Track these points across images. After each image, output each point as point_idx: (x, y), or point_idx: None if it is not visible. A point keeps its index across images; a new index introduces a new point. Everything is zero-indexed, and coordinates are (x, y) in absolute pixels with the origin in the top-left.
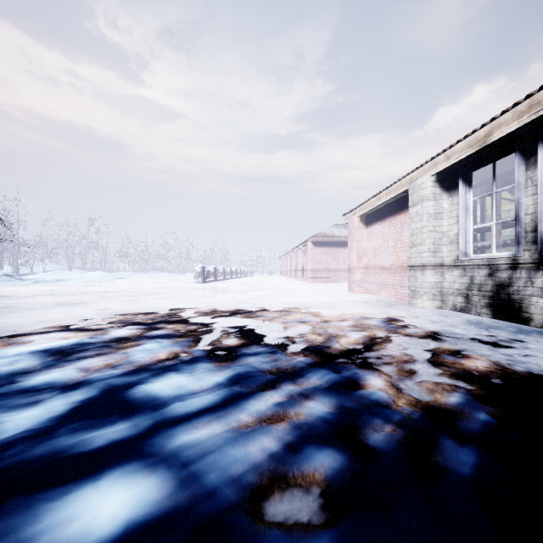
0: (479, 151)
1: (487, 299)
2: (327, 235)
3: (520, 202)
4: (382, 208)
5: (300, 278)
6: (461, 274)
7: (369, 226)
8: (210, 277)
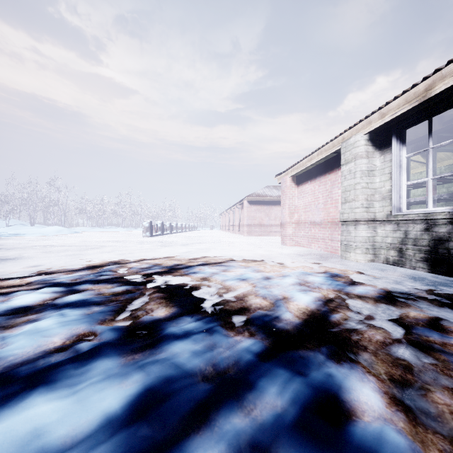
0: (416, 107)
1: (423, 254)
2: (261, 195)
3: None
4: (312, 168)
5: (237, 232)
6: (395, 229)
7: (300, 185)
8: (158, 231)
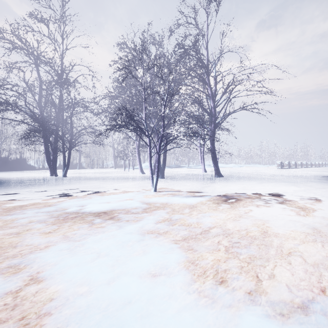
0: None
1: None
2: None
3: None
4: None
5: None
6: None
7: None
8: (286, 166)
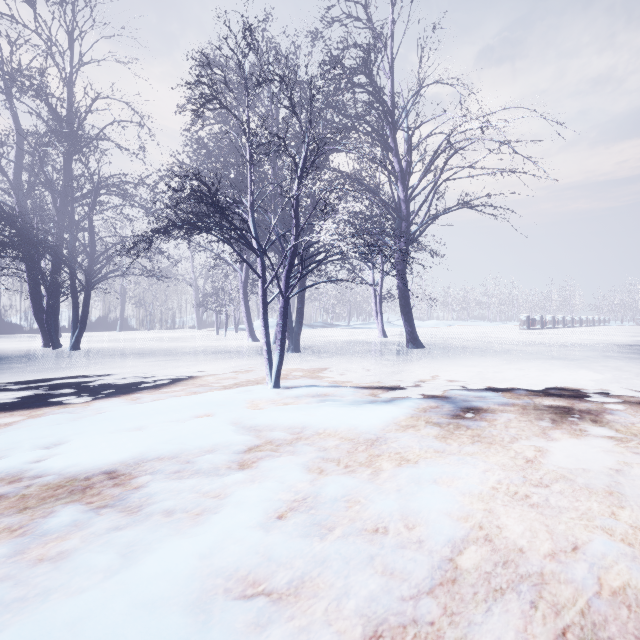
0: None
1: None
2: None
3: None
4: None
5: None
6: None
7: None
8: (536, 325)
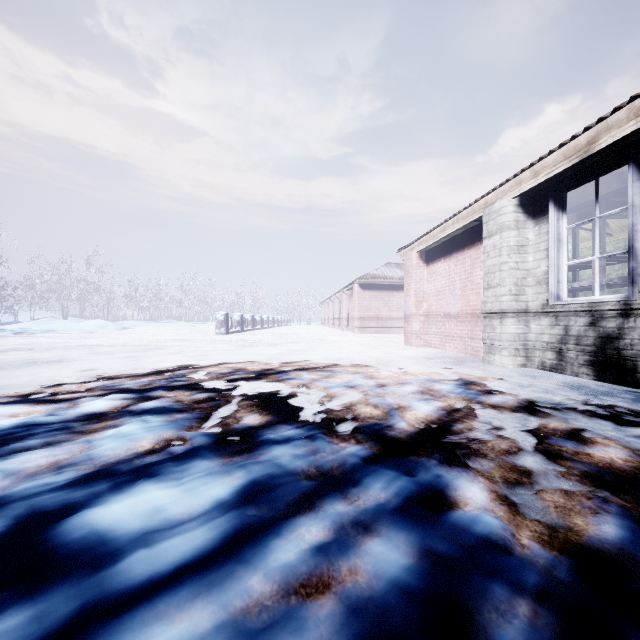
0: (578, 164)
1: (588, 356)
2: (378, 276)
3: (635, 229)
4: (447, 241)
5: (345, 328)
6: (552, 323)
7: (430, 263)
8: (236, 326)
